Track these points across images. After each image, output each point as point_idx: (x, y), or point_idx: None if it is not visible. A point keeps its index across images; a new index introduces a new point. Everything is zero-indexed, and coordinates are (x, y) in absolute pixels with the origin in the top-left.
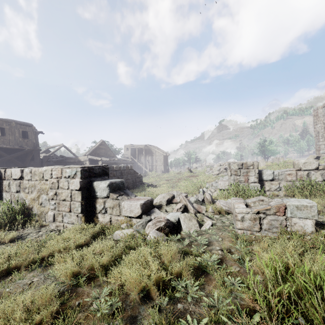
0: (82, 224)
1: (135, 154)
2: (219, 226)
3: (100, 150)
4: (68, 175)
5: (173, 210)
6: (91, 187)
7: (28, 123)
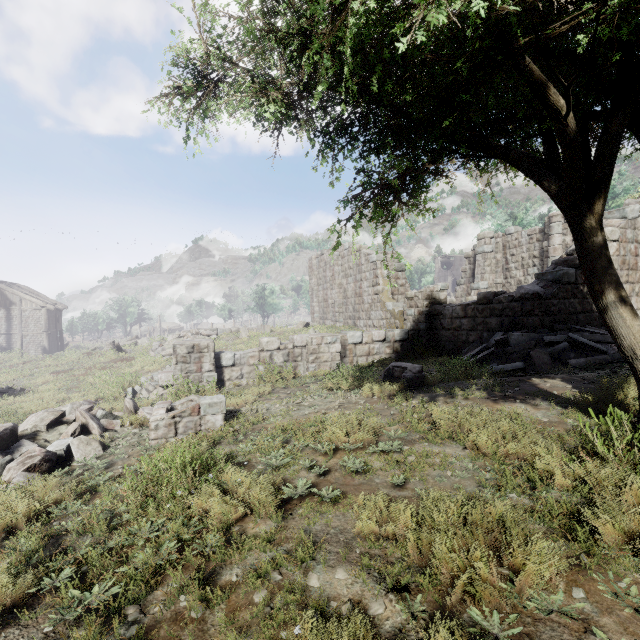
0: None
1: None
2: (134, 442)
3: None
4: None
5: (61, 437)
6: None
7: None
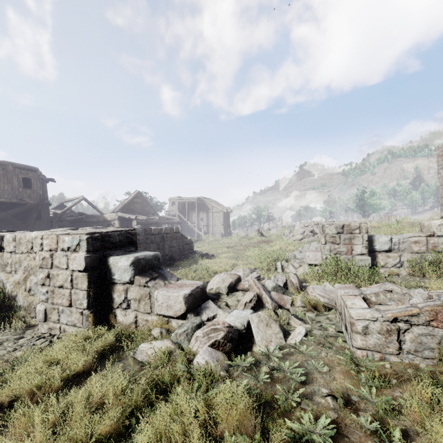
0: (86, 329)
1: (184, 210)
2: (319, 336)
3: (135, 205)
4: (68, 247)
5: (238, 305)
6: (105, 265)
7: (32, 167)
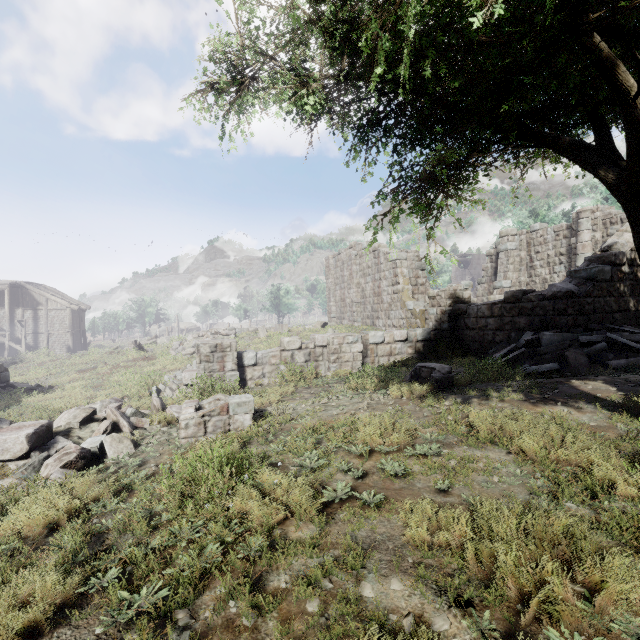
0: None
1: None
2: (163, 440)
3: None
4: None
5: (93, 434)
6: None
7: None
